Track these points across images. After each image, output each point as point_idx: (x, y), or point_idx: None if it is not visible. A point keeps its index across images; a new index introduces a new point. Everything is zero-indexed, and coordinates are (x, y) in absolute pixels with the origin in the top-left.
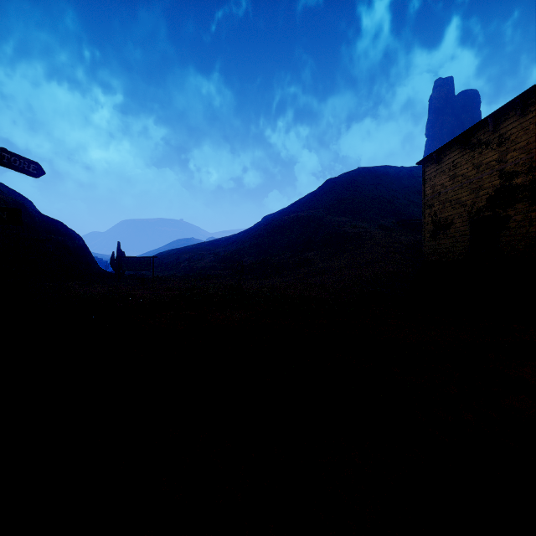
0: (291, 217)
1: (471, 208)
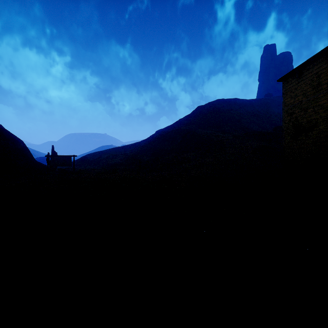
0: (174, 130)
1: None
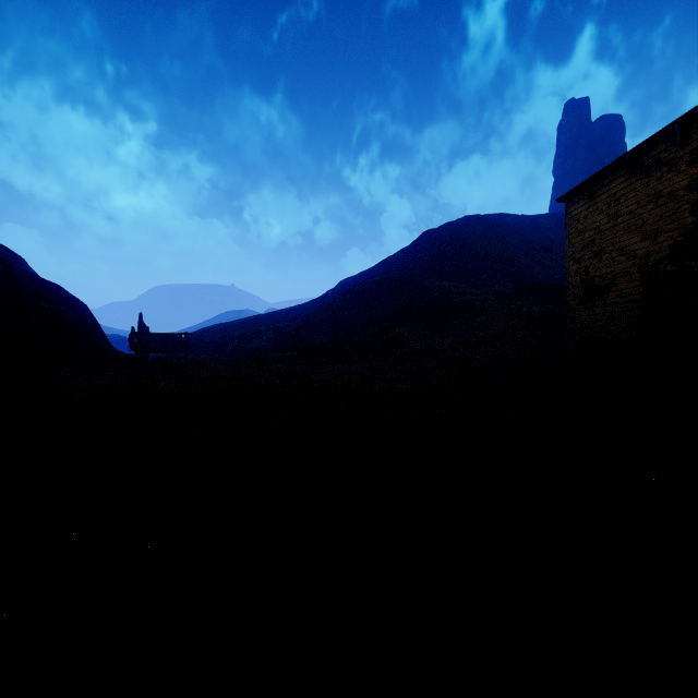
0: (376, 280)
1: (645, 260)
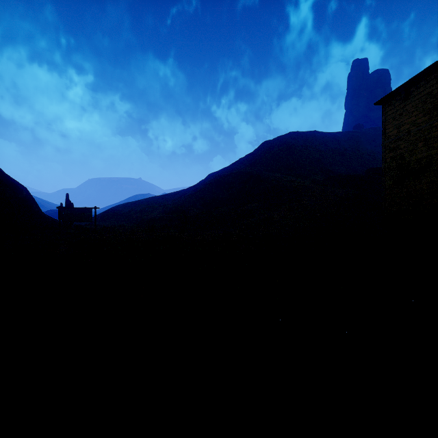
0: (232, 173)
1: None
